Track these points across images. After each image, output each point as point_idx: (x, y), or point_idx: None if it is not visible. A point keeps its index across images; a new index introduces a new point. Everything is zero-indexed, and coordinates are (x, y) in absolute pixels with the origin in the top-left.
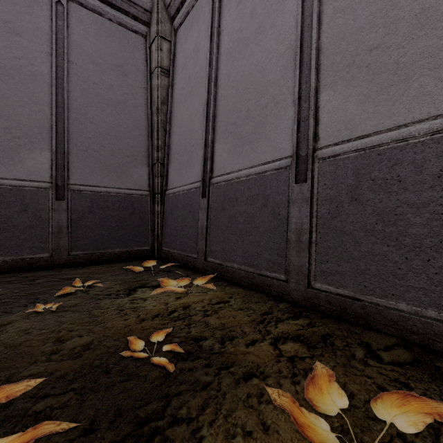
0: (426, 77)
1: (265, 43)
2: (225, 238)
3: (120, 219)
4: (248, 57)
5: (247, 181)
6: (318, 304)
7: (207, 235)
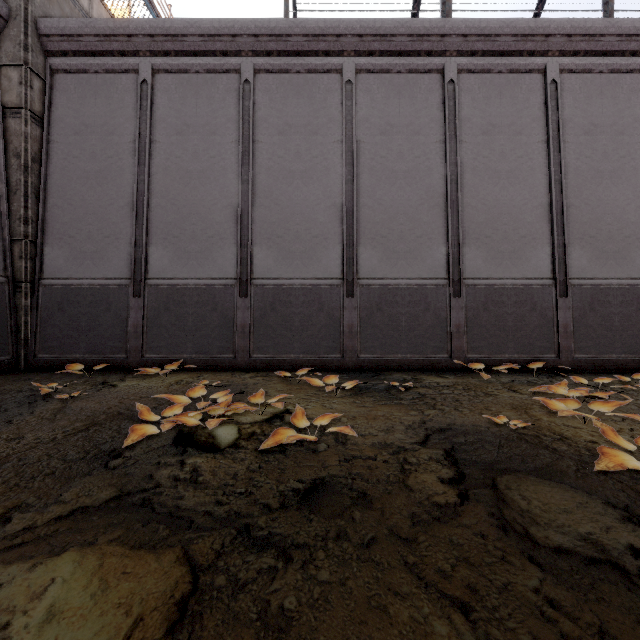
0: (299, 261)
1: (210, 188)
2: (171, 334)
3: None
4: (192, 188)
5: (196, 289)
6: (256, 365)
7: (143, 333)
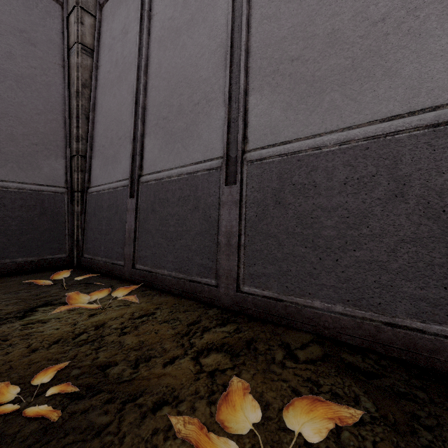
0: (335, 92)
1: (197, 36)
2: (155, 242)
3: (24, 221)
4: (180, 49)
5: (178, 180)
6: (246, 307)
7: (135, 239)
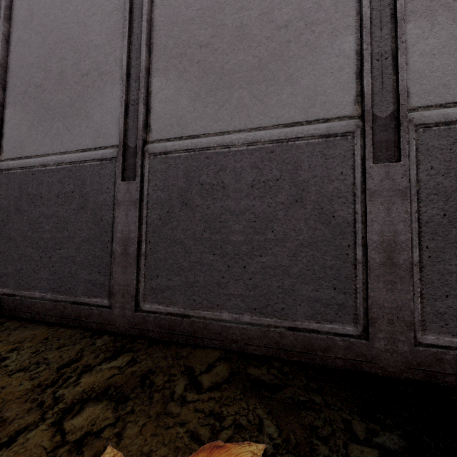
0: (244, 89)
1: None
2: (20, 254)
3: None
4: None
5: (58, 171)
6: (147, 329)
7: None
